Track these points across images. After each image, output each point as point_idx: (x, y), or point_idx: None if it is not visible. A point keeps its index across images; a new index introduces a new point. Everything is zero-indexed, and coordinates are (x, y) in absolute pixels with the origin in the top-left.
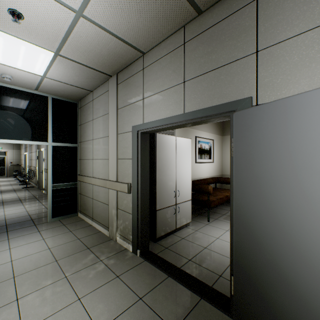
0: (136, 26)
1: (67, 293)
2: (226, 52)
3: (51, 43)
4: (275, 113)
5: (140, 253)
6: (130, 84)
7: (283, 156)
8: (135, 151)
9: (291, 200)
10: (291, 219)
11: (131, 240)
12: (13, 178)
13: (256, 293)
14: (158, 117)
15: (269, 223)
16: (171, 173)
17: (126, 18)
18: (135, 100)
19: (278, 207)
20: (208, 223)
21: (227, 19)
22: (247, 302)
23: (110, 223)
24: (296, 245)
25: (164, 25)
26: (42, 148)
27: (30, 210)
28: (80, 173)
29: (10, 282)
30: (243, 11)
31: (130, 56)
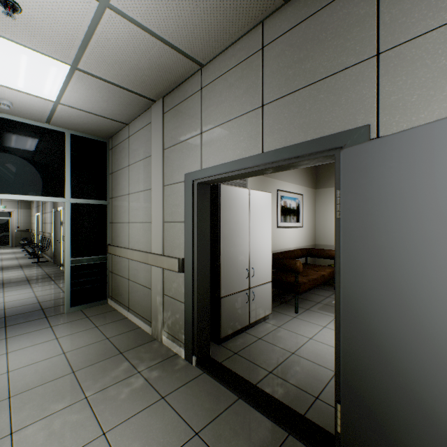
0: (190, 22)
1: (87, 424)
2: (328, 58)
3: (64, 50)
4: (411, 149)
5: (196, 361)
6: (182, 112)
7: (426, 218)
8: (189, 211)
9: (440, 289)
10: (440, 319)
11: (184, 341)
12: (20, 249)
13: (379, 434)
14: (223, 160)
15: (401, 324)
16: (242, 243)
17: (174, 10)
18: (190, 135)
19: (416, 300)
20: (296, 316)
21: (329, 7)
22: None
23: (154, 316)
24: None
25: (233, 20)
26: (59, 206)
27: (40, 295)
28: (112, 242)
29: (3, 405)
30: None
31: (181, 70)
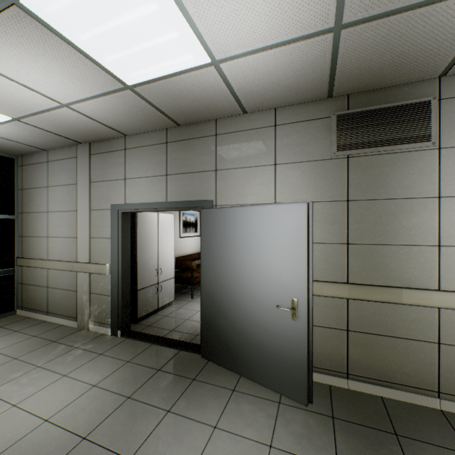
0: (122, 121)
1: (49, 375)
2: (198, 163)
3: (15, 112)
4: (221, 216)
5: (121, 333)
6: (109, 160)
7: (225, 241)
8: (115, 231)
9: (228, 266)
10: (228, 276)
11: (110, 323)
12: None
13: (213, 327)
14: (142, 200)
15: (219, 281)
16: (153, 251)
17: (113, 116)
18: (116, 178)
19: (223, 271)
20: (192, 300)
21: (198, 139)
22: (209, 335)
23: (80, 312)
24: (230, 290)
25: (149, 125)
26: None
27: None
28: (22, 255)
29: None
30: (208, 139)
31: (110, 134)
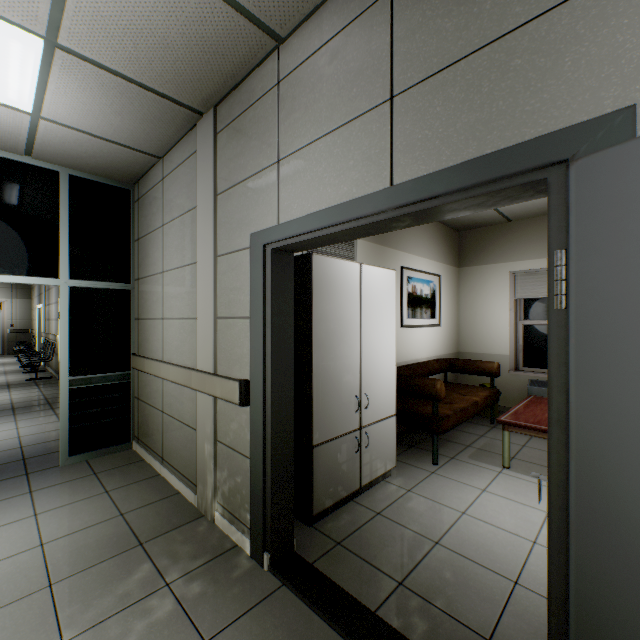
0: None
1: None
2: None
3: (26, 3)
4: None
5: (270, 562)
6: (247, 128)
7: None
8: (257, 298)
9: None
10: None
11: (249, 524)
12: (14, 358)
13: None
14: (317, 206)
15: None
16: (348, 353)
17: None
18: (259, 166)
19: None
20: (435, 470)
21: None
22: None
23: (200, 476)
24: None
25: None
26: None
27: (27, 434)
28: (138, 350)
29: None
30: None
31: (243, 49)
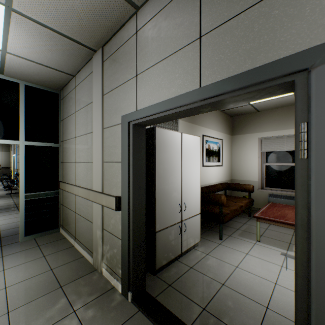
0: None
1: None
2: None
3: None
4: None
5: (132, 297)
6: (119, 58)
7: None
8: (125, 151)
9: None
10: None
11: (121, 276)
12: (1, 182)
13: None
14: (157, 100)
15: None
16: (175, 181)
17: None
18: (126, 79)
19: None
20: (221, 242)
21: None
22: None
23: (94, 248)
24: None
25: None
26: None
27: (3, 223)
28: (62, 179)
29: None
30: None
31: (117, 13)
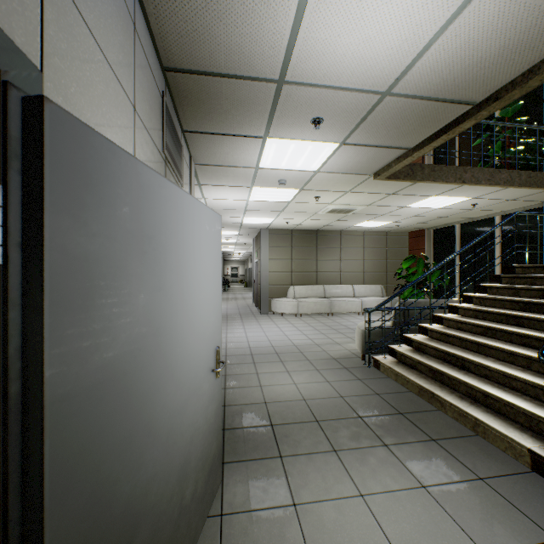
0: None
1: None
2: None
3: None
4: (135, 183)
5: None
6: None
7: (144, 270)
8: None
9: (151, 344)
10: (151, 377)
11: None
12: None
13: None
14: None
15: (129, 413)
16: None
17: None
18: None
19: (139, 370)
20: None
21: None
22: None
23: None
24: (154, 415)
25: None
26: None
27: None
28: None
29: None
30: None
31: None
